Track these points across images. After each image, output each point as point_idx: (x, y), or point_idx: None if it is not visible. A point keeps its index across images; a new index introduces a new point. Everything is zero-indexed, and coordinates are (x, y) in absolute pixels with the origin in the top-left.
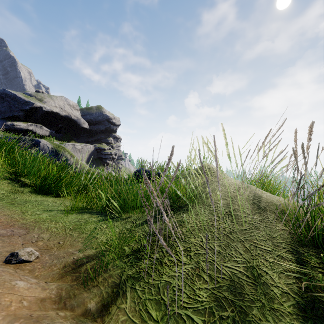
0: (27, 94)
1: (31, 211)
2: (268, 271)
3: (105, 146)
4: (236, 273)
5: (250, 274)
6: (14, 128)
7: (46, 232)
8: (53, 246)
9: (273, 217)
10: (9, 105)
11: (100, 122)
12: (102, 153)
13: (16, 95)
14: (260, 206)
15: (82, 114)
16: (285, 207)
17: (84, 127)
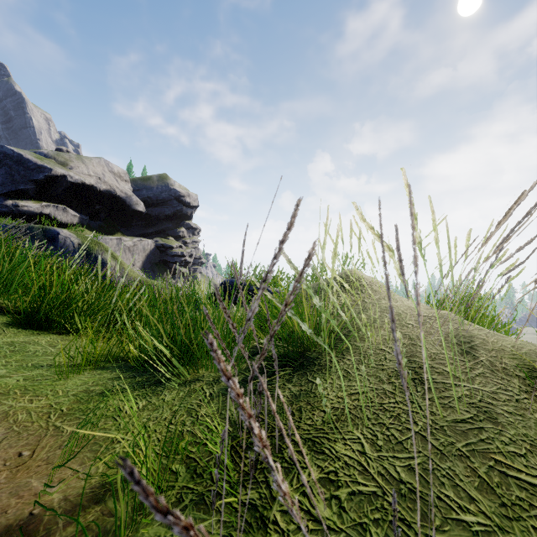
0: (41, 155)
1: None
2: None
3: (173, 242)
4: None
5: None
6: (18, 211)
7: None
8: (3, 465)
9: (516, 386)
10: (11, 171)
11: (165, 202)
12: (168, 253)
13: (22, 156)
14: (480, 359)
15: (135, 189)
16: (536, 361)
17: (138, 210)
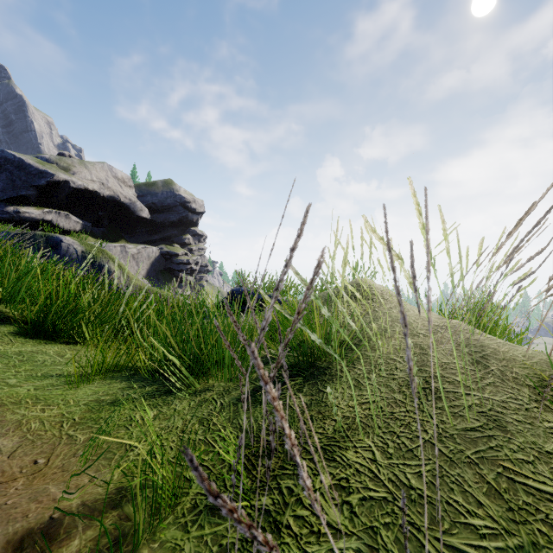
0: (43, 160)
1: None
2: None
3: (178, 249)
4: None
5: None
6: (20, 217)
7: (13, 431)
8: (19, 472)
9: (526, 396)
10: (12, 177)
11: (170, 208)
12: (173, 261)
13: (23, 161)
14: (491, 368)
15: (139, 194)
16: (546, 371)
17: (143, 216)
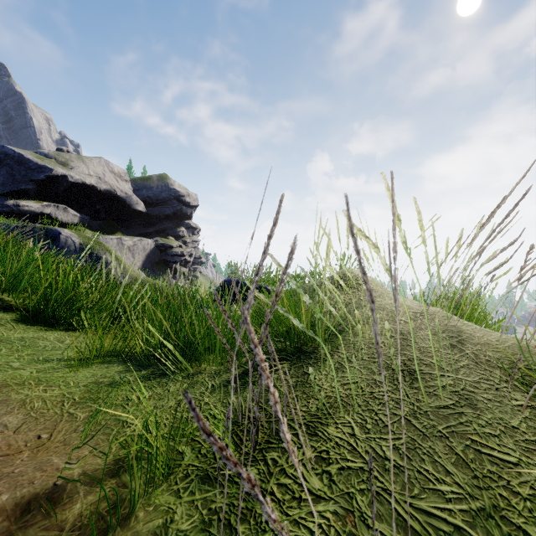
0: (42, 155)
1: (1, 362)
2: (527, 525)
3: (173, 242)
4: (447, 533)
5: (483, 535)
6: (19, 211)
7: (18, 409)
8: (24, 445)
9: (497, 377)
10: (12, 171)
11: (165, 202)
12: (168, 253)
13: (23, 156)
14: (466, 352)
15: (135, 188)
16: (518, 354)
17: (138, 209)
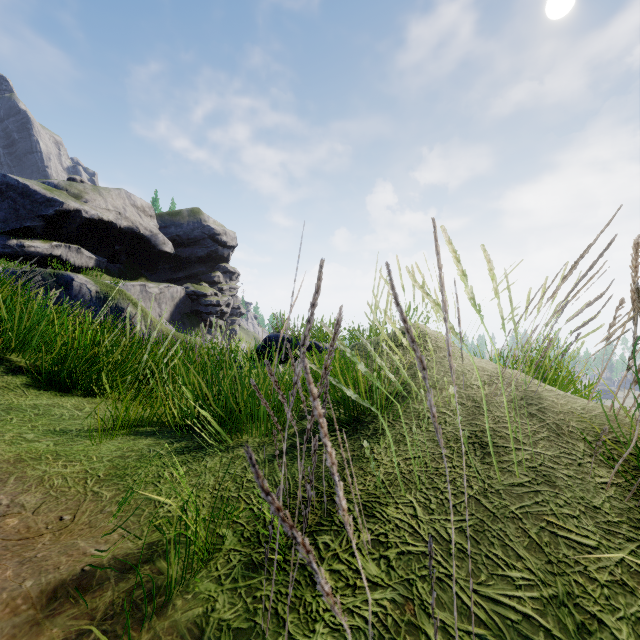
0: (51, 186)
1: (13, 434)
2: (603, 614)
3: (207, 289)
4: (515, 621)
5: (554, 624)
6: (24, 252)
7: (35, 488)
8: (45, 528)
9: (581, 450)
10: (15, 206)
11: (197, 241)
12: (201, 302)
13: (28, 187)
14: (546, 422)
15: (162, 225)
16: (605, 425)
17: (165, 250)
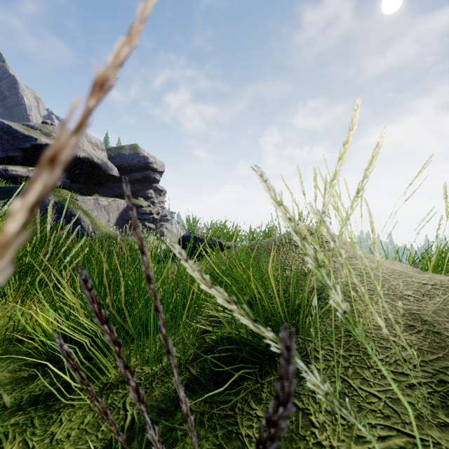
0: (29, 127)
1: None
2: None
3: (143, 202)
4: None
5: None
6: (8, 175)
7: None
8: None
9: None
10: (1, 141)
11: (135, 168)
12: (138, 211)
13: (11, 127)
14: None
15: (110, 156)
16: None
17: (113, 174)
